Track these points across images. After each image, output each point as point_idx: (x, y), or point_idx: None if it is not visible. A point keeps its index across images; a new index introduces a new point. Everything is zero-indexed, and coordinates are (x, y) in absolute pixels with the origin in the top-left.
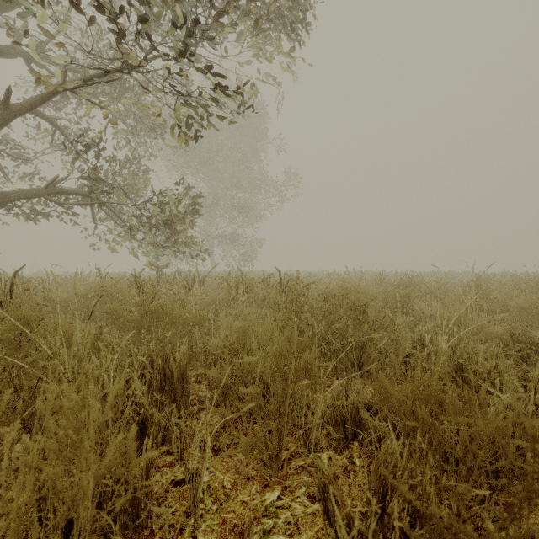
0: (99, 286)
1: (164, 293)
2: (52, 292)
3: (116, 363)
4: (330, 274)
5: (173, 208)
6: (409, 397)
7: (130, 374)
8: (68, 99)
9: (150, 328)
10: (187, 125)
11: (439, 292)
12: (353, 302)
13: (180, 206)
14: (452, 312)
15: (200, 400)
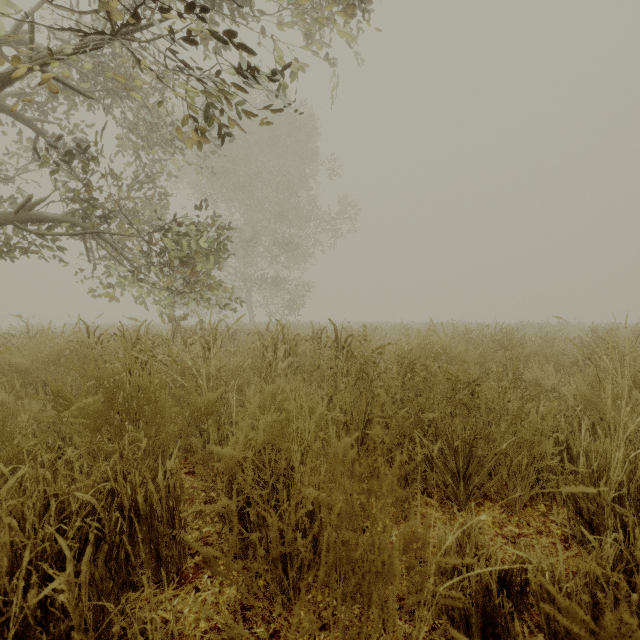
0: (77, 347)
1: (160, 361)
2: (13, 355)
3: (42, 499)
4: (407, 329)
5: (192, 240)
6: (593, 576)
7: (61, 525)
8: (56, 98)
9: (123, 424)
10: (204, 118)
11: (551, 353)
12: (456, 378)
13: (202, 238)
14: (607, 392)
15: (206, 542)
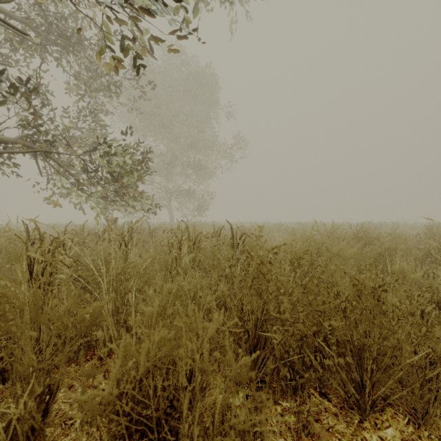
0: (7, 245)
1: (60, 261)
2: None
3: None
4: (293, 229)
5: (119, 158)
6: None
7: None
8: (15, 49)
9: None
10: (120, 48)
11: (405, 247)
12: (362, 284)
13: (127, 157)
14: None
15: None
